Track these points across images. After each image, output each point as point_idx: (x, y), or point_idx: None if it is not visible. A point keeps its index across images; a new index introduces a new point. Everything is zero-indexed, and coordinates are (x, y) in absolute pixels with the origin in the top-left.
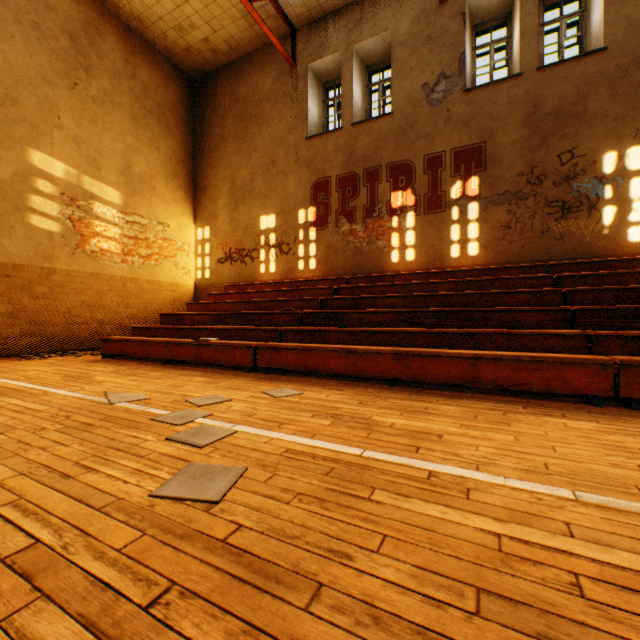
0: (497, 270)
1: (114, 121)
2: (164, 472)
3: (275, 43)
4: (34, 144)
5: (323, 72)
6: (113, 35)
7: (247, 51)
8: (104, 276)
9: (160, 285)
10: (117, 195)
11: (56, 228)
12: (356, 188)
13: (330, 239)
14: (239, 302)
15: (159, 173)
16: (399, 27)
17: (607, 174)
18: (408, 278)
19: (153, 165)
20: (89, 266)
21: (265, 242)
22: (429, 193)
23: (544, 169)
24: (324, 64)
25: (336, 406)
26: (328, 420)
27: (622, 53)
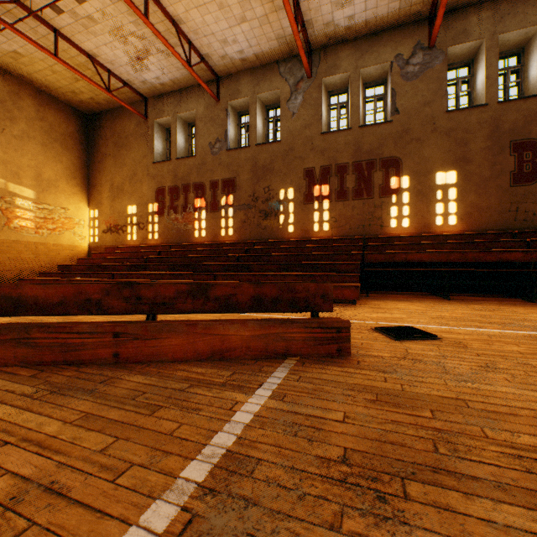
0: (235, 244)
1: (30, 148)
2: None
3: (131, 109)
4: None
5: (164, 124)
6: (29, 96)
7: (120, 105)
8: (23, 242)
9: (63, 247)
10: (32, 193)
11: None
12: (178, 194)
13: (165, 222)
14: (106, 258)
15: (62, 177)
16: (199, 110)
17: (281, 200)
18: (199, 246)
19: (58, 172)
20: (13, 236)
21: (131, 221)
22: (212, 201)
23: (259, 194)
24: (164, 120)
25: None
26: None
27: (286, 144)
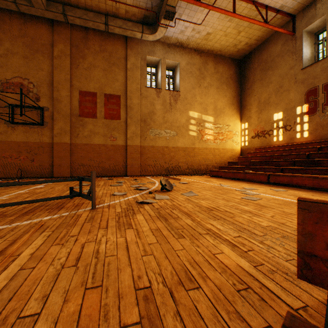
0: None
1: (211, 92)
2: (242, 196)
3: (281, 31)
4: (190, 109)
5: (313, 29)
6: (210, 61)
7: (266, 38)
8: (208, 148)
9: (226, 150)
10: (212, 118)
11: (195, 134)
12: None
13: (317, 120)
14: (261, 156)
15: (226, 105)
16: None
17: None
18: None
19: (224, 103)
20: (203, 145)
21: (276, 126)
22: None
23: None
24: (313, 25)
25: (299, 195)
26: (292, 196)
27: None
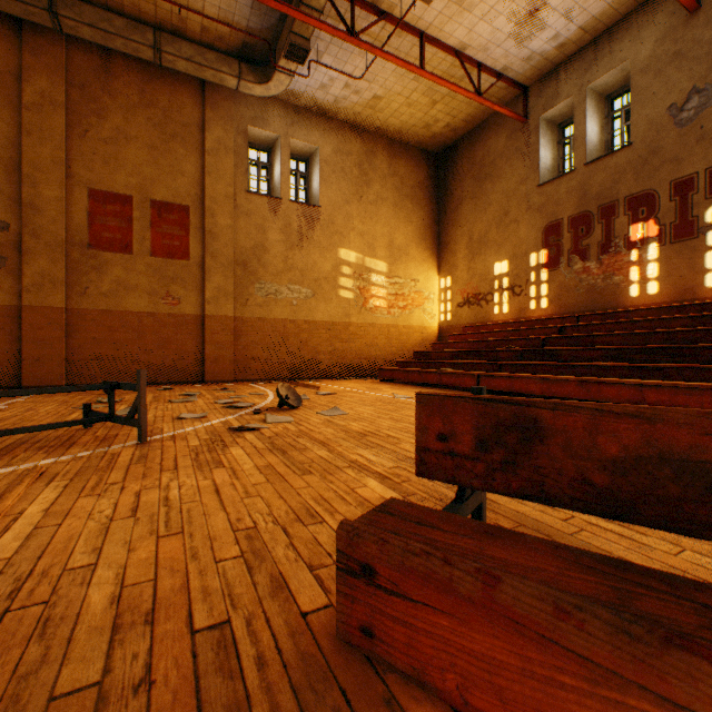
0: None
1: (382, 213)
2: None
3: (505, 113)
4: (341, 245)
5: (556, 117)
6: (382, 151)
7: (482, 119)
8: (376, 325)
9: (412, 329)
10: (384, 265)
11: (351, 296)
12: (589, 226)
13: (561, 278)
14: (472, 341)
15: (411, 241)
16: (638, 54)
17: None
18: (645, 313)
19: (407, 236)
20: (368, 319)
21: (498, 286)
22: (676, 220)
23: None
24: (556, 111)
25: None
26: None
27: None
